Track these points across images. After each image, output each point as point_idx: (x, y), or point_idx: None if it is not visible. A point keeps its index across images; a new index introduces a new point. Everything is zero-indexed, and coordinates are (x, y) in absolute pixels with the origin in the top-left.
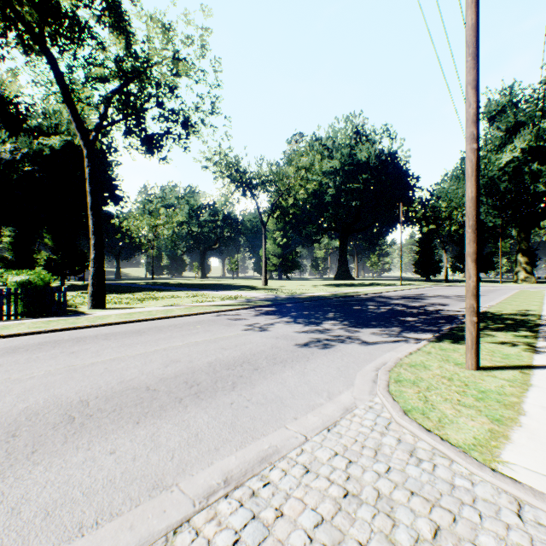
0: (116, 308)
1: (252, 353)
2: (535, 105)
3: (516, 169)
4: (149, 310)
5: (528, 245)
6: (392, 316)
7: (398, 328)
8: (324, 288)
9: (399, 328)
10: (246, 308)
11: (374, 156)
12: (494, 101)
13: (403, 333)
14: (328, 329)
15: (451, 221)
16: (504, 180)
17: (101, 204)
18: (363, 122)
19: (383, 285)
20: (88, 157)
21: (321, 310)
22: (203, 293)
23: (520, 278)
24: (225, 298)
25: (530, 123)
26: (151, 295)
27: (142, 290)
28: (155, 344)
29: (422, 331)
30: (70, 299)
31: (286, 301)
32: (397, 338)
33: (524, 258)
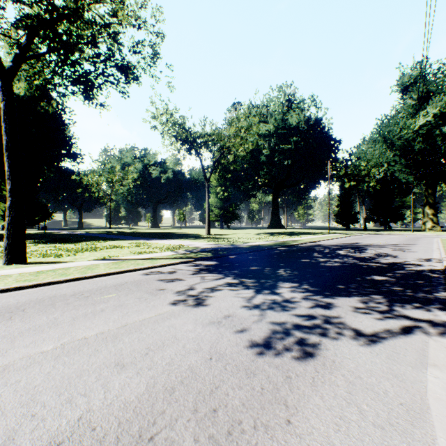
0: (37, 262)
1: (168, 385)
2: (445, 76)
3: (428, 132)
4: (70, 266)
5: (434, 199)
6: (355, 274)
7: (380, 295)
8: (262, 237)
9: (383, 297)
10: (185, 262)
11: (304, 121)
12: (407, 74)
13: (397, 307)
14: (289, 300)
15: (369, 178)
16: (417, 142)
17: (59, 160)
18: (294, 91)
19: (313, 233)
20: (2, 90)
21: (268, 265)
22: (146, 243)
23: (428, 227)
24: (167, 248)
25: (440, 92)
26: (93, 245)
27: (90, 239)
28: (5, 348)
29: (419, 302)
30: (0, 251)
31: (228, 252)
32: (399, 321)
33: (431, 210)
